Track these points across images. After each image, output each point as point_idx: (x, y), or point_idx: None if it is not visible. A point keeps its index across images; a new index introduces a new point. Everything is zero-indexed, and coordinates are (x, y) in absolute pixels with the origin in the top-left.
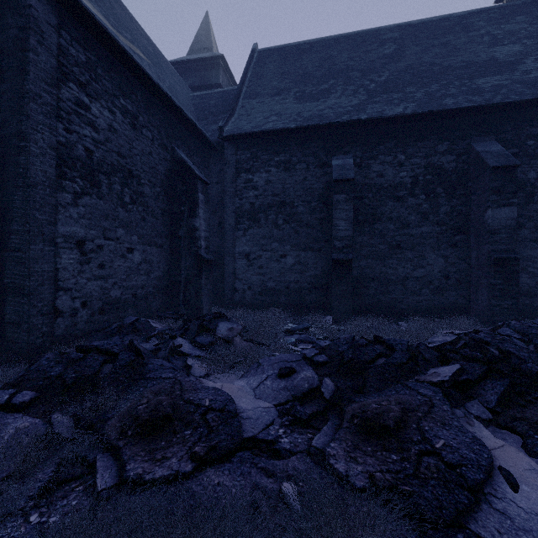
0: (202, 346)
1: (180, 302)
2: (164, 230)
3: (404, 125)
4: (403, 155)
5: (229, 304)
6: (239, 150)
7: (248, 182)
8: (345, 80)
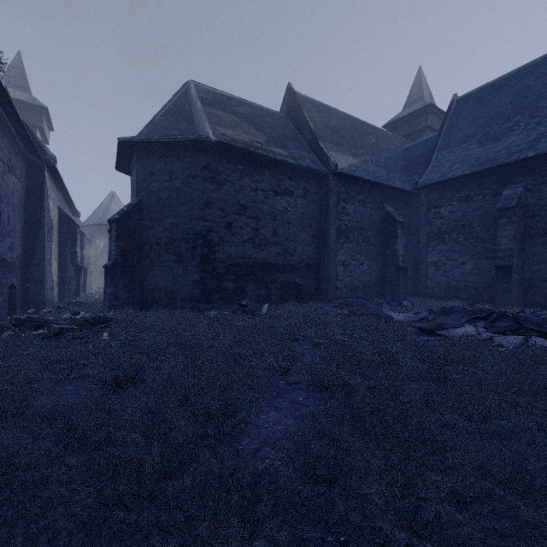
0: (391, 306)
1: (387, 291)
2: (378, 252)
3: None
4: None
5: (422, 296)
6: (429, 193)
7: (436, 214)
8: (530, 113)
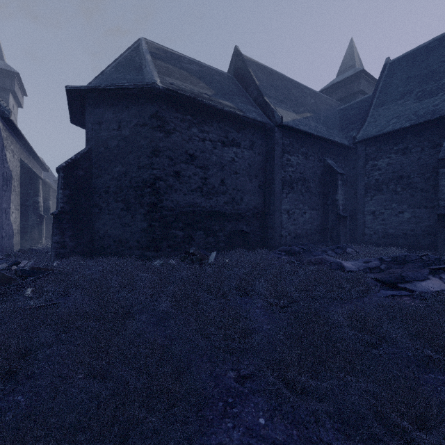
0: (335, 254)
1: (328, 238)
2: (319, 202)
3: None
4: None
5: (360, 243)
6: (367, 147)
7: (373, 166)
8: None
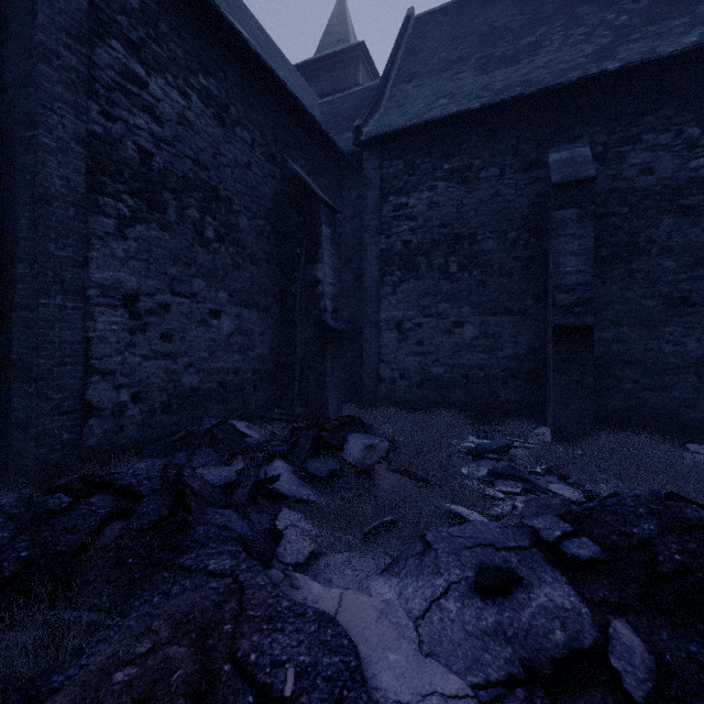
0: (315, 480)
1: (294, 395)
2: (270, 285)
3: (700, 69)
4: (696, 128)
5: (370, 401)
6: (385, 160)
7: (400, 209)
8: (566, 22)
